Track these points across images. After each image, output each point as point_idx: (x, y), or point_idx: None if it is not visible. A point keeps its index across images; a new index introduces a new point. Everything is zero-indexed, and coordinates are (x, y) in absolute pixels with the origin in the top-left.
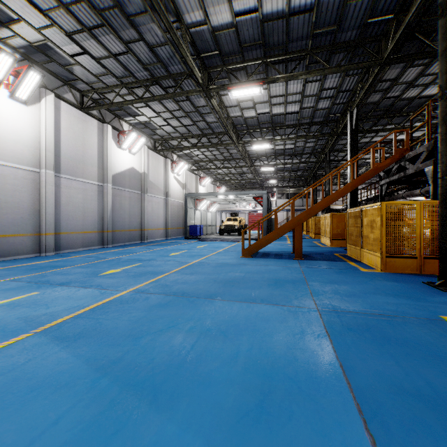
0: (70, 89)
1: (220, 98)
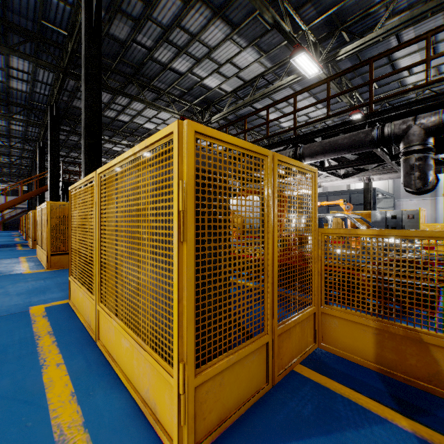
0: None
1: None
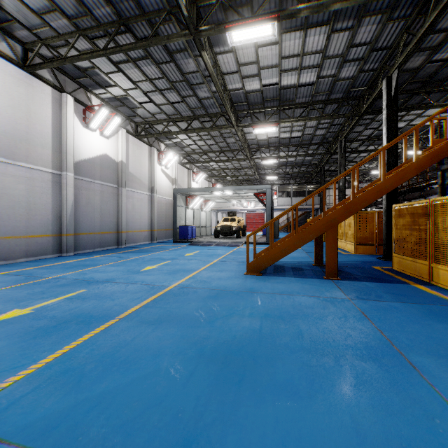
0: (5, 36)
1: (215, 58)
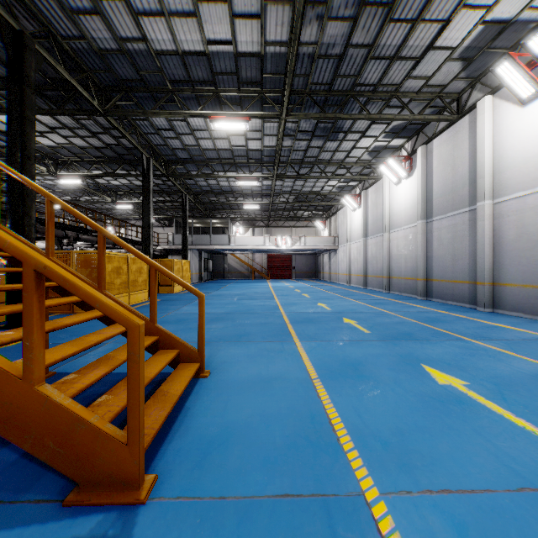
0: None
1: None
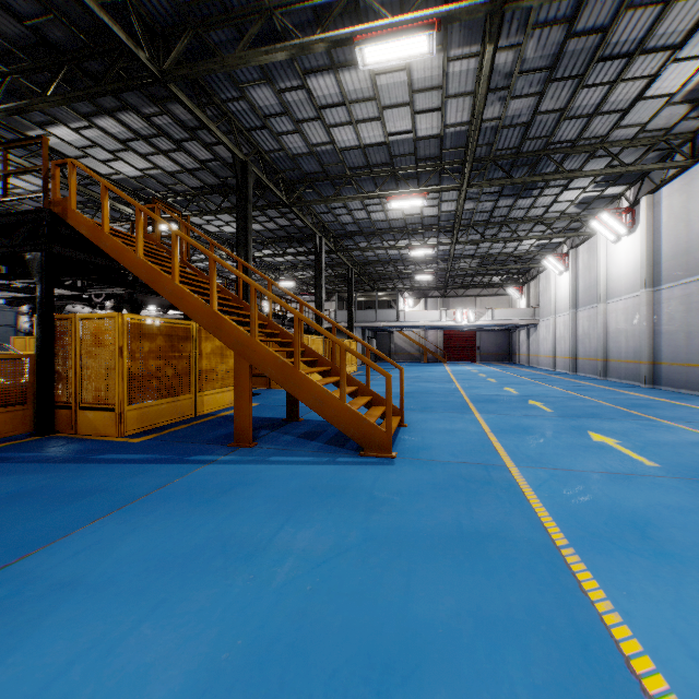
0: None
1: None
